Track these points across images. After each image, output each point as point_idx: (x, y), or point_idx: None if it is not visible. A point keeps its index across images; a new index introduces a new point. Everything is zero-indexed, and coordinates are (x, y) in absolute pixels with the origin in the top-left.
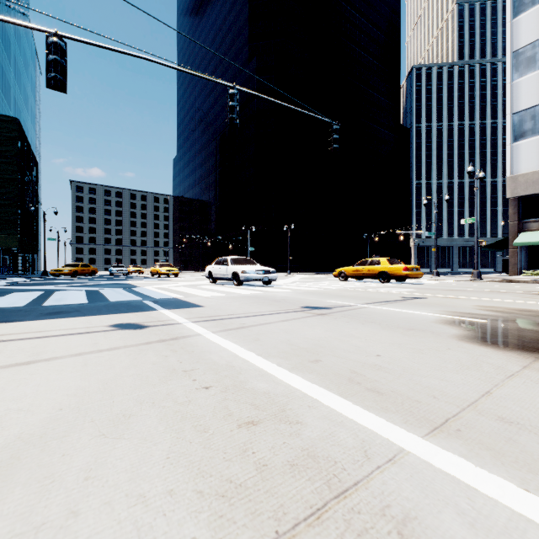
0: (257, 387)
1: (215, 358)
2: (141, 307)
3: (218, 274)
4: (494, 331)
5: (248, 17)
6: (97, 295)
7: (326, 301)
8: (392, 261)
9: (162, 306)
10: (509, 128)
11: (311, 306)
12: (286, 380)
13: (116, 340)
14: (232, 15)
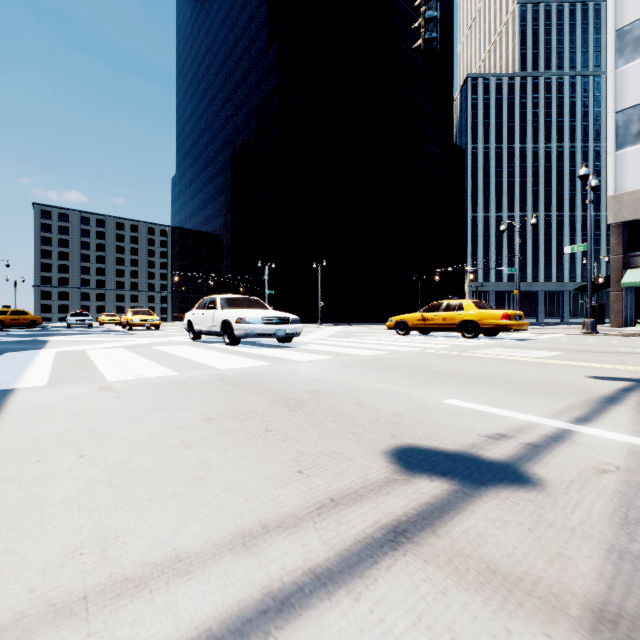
0: None
1: None
2: None
3: (201, 325)
4: None
5: None
6: None
7: (443, 405)
8: (481, 304)
9: None
10: (612, 131)
11: (427, 453)
12: None
13: None
14: None
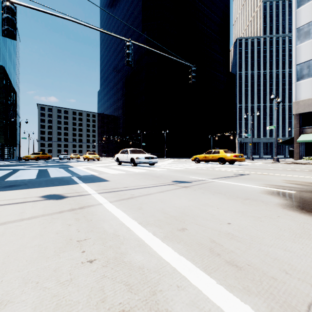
0: (134, 261)
1: (106, 226)
2: (69, 182)
3: (122, 159)
4: (304, 200)
5: (141, 8)
6: (44, 172)
7: (188, 177)
8: (227, 151)
9: (82, 181)
10: (294, 73)
11: (178, 181)
12: (159, 251)
13: (39, 209)
14: (132, 7)
